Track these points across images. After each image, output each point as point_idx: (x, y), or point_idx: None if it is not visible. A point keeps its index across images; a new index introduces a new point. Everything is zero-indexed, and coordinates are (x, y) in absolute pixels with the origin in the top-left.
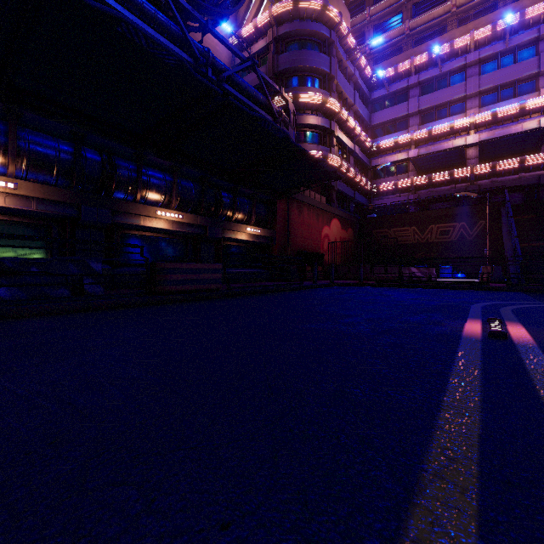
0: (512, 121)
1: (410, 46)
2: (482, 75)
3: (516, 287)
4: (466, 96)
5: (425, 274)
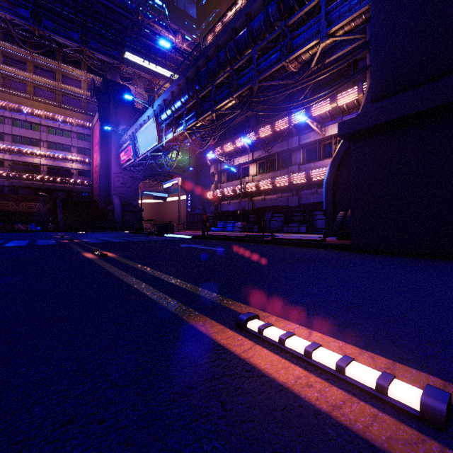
0: (62, 161)
1: (1, 79)
2: (49, 134)
3: (61, 231)
4: (40, 139)
5: (25, 228)
